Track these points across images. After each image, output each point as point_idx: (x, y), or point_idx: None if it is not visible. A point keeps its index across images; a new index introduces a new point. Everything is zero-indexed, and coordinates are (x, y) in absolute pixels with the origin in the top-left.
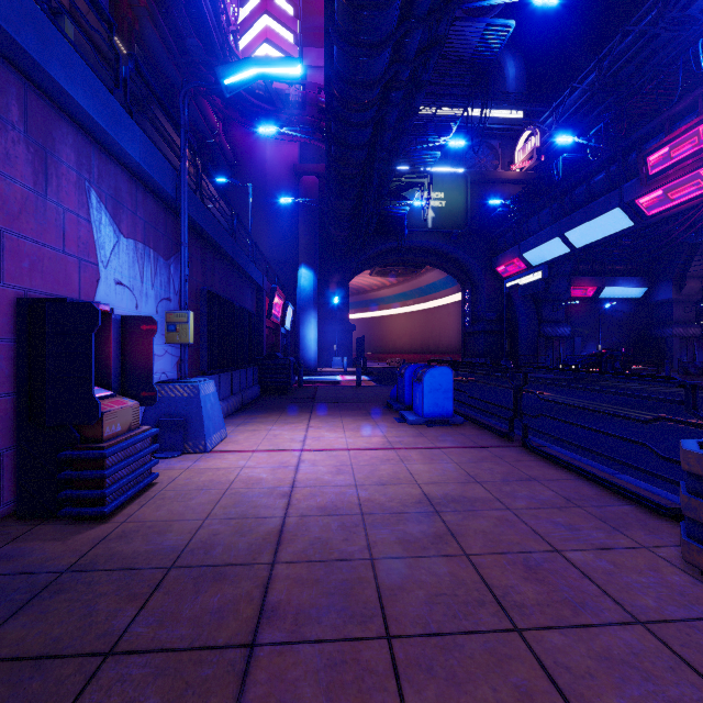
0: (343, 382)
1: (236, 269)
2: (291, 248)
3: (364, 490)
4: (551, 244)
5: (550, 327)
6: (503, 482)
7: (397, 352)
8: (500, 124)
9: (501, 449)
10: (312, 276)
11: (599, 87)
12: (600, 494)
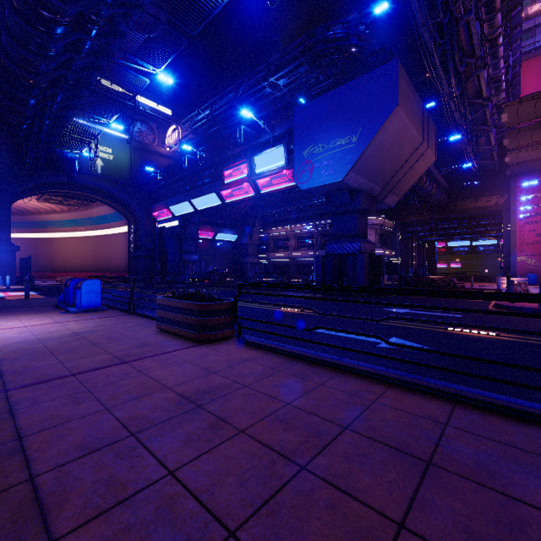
0: (7, 297)
1: None
2: None
3: (40, 335)
4: (185, 204)
5: (187, 255)
6: (115, 324)
7: (68, 270)
8: (156, 113)
9: (122, 316)
10: None
11: (211, 118)
12: (151, 322)
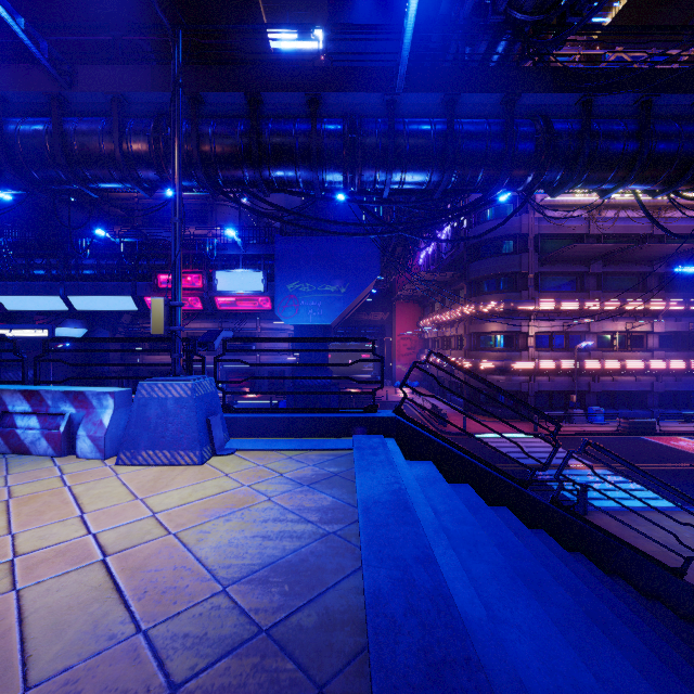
0: None
1: None
2: None
3: None
4: (48, 299)
5: (13, 372)
6: None
7: None
8: None
9: None
10: None
11: None
12: None
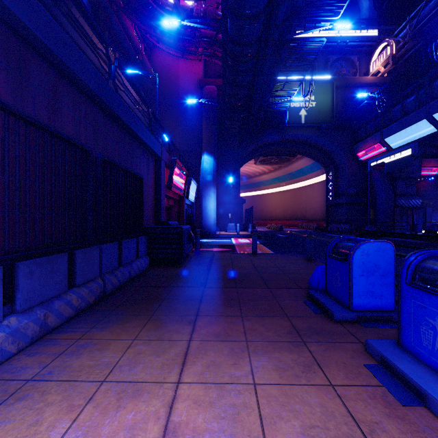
0: (237, 246)
1: (119, 125)
2: (197, 143)
3: None
4: (416, 126)
5: (404, 199)
6: None
7: (273, 219)
8: (358, 42)
9: None
10: (212, 160)
11: None
12: None
